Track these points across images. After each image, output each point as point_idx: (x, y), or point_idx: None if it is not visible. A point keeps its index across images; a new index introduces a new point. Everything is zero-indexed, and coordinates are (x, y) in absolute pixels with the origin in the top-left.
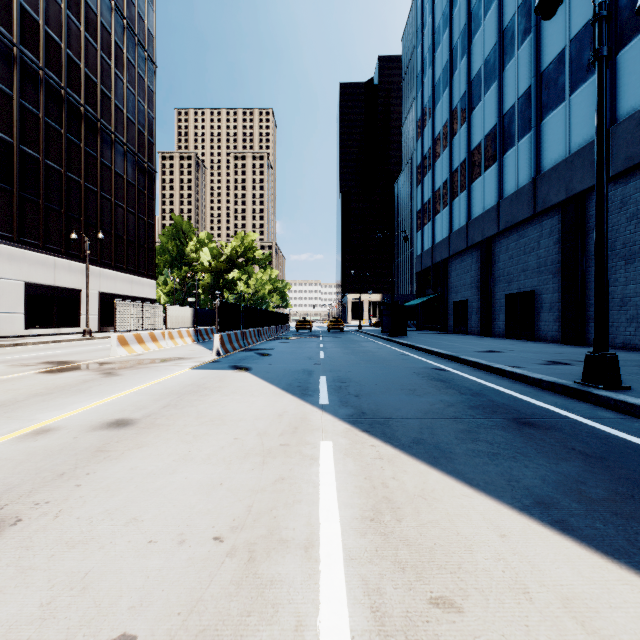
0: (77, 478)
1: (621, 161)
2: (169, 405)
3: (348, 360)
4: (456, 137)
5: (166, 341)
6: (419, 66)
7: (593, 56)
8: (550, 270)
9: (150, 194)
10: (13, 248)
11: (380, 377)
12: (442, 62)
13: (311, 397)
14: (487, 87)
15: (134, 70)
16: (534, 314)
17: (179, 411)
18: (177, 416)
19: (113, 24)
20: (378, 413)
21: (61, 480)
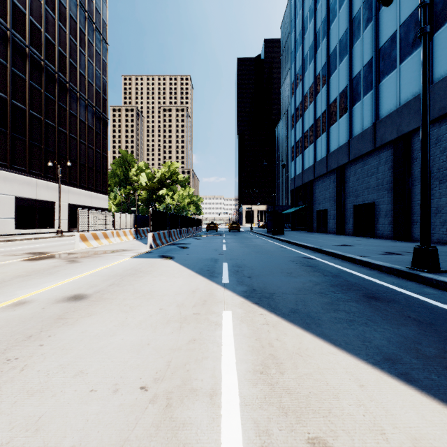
0: (41, 339)
1: (436, 110)
2: (114, 284)
3: (243, 251)
4: (319, 95)
5: (114, 238)
6: (293, 45)
7: (419, 32)
8: (385, 188)
9: (104, 135)
10: (7, 172)
11: (266, 263)
12: (309, 42)
13: (216, 278)
14: (341, 59)
15: (93, 48)
16: (374, 219)
17: (120, 288)
18: (119, 292)
19: (78, 15)
20: (265, 290)
21: (29, 341)
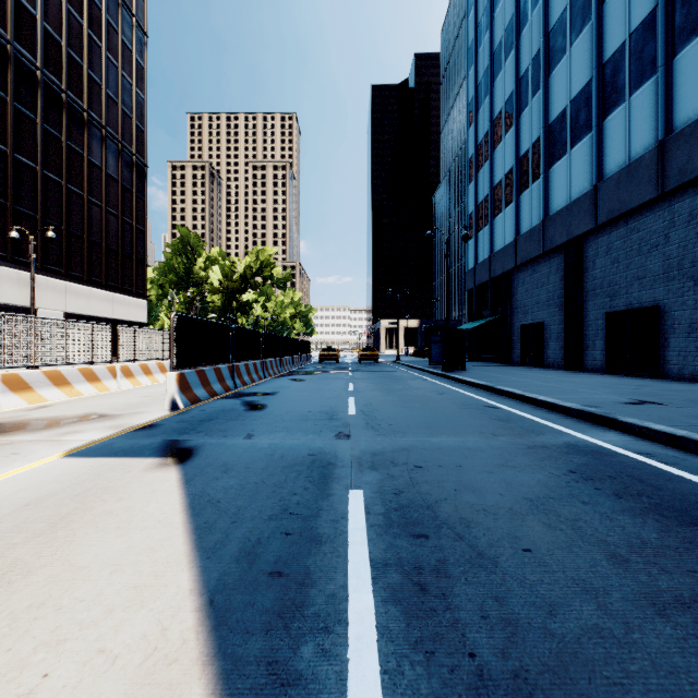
0: None
1: None
2: None
3: (401, 422)
4: (525, 111)
5: (117, 380)
6: (471, 35)
7: None
8: (689, 274)
9: (139, 193)
10: None
11: (508, 498)
12: (504, 20)
13: None
14: (575, 33)
15: (117, 36)
16: (658, 340)
17: None
18: None
19: None
20: None
21: None
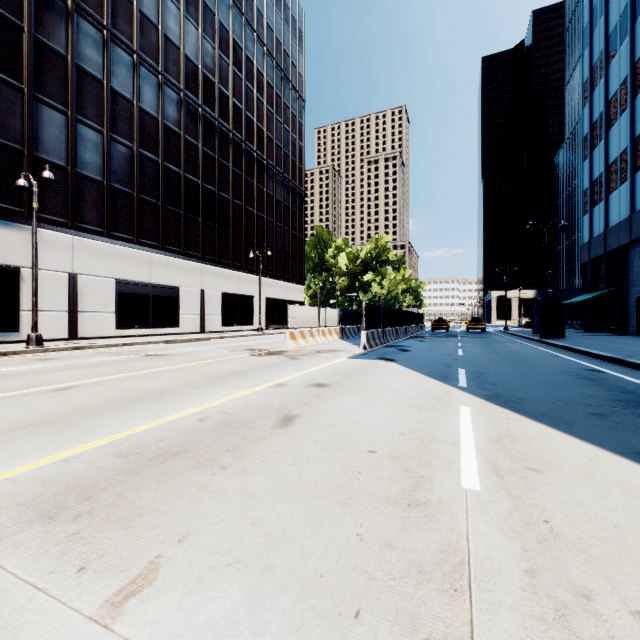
0: (315, 405)
1: None
2: (344, 378)
3: (488, 358)
4: None
5: (320, 337)
6: (586, 18)
7: None
8: None
9: (300, 212)
10: (215, 267)
11: (520, 373)
12: (619, 6)
13: (451, 382)
14: None
15: (288, 111)
16: None
17: (353, 382)
18: (353, 384)
19: (274, 79)
20: (512, 396)
21: (308, 405)
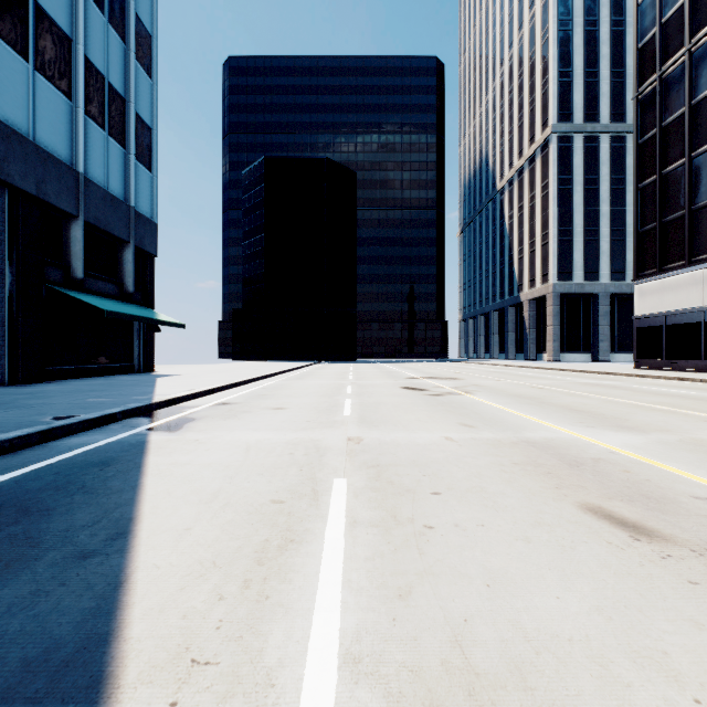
0: None
1: None
2: None
3: None
4: None
5: None
6: None
7: None
8: None
9: None
10: None
11: None
12: None
13: None
14: None
15: None
16: None
17: None
18: None
19: None
20: None
21: None
